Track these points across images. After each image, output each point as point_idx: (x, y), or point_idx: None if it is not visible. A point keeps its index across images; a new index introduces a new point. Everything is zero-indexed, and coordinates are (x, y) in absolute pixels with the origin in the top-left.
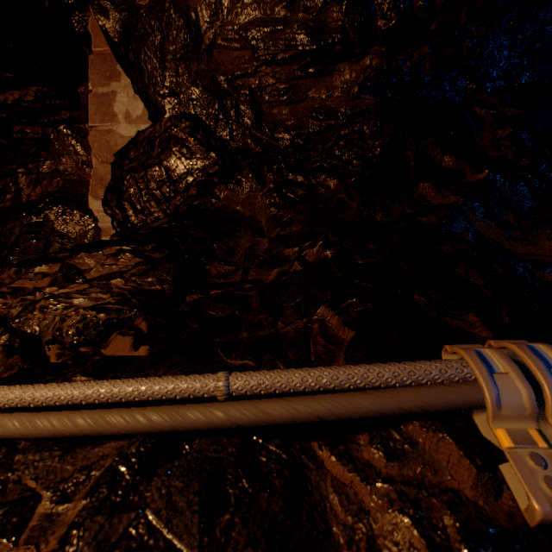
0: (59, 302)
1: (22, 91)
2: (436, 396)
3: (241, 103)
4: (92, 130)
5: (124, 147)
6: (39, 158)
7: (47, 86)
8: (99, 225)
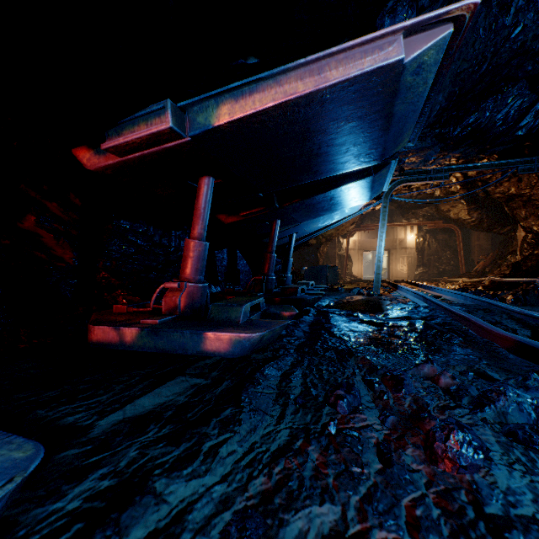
0: (492, 275)
1: (507, 228)
2: (485, 279)
3: (538, 226)
4: (517, 235)
5: (521, 239)
6: (512, 241)
7: (511, 225)
8: (518, 258)
